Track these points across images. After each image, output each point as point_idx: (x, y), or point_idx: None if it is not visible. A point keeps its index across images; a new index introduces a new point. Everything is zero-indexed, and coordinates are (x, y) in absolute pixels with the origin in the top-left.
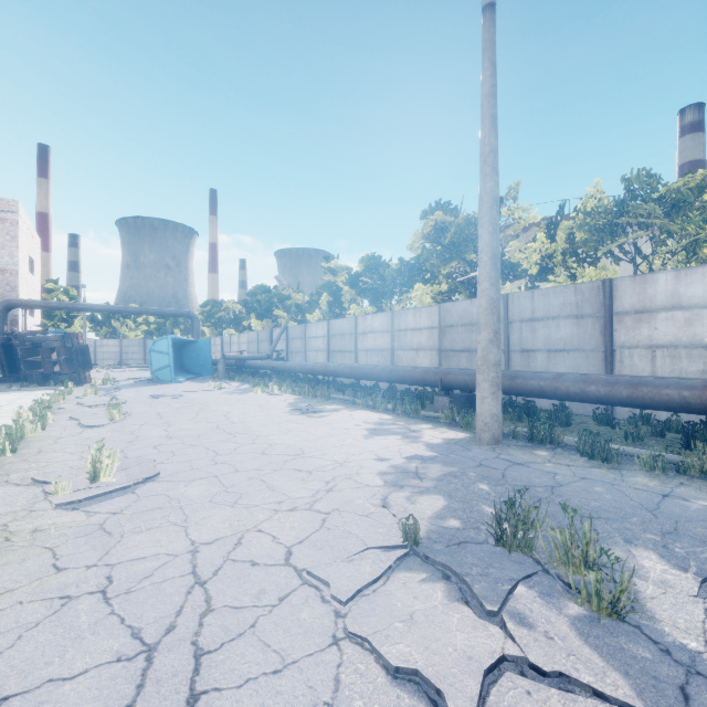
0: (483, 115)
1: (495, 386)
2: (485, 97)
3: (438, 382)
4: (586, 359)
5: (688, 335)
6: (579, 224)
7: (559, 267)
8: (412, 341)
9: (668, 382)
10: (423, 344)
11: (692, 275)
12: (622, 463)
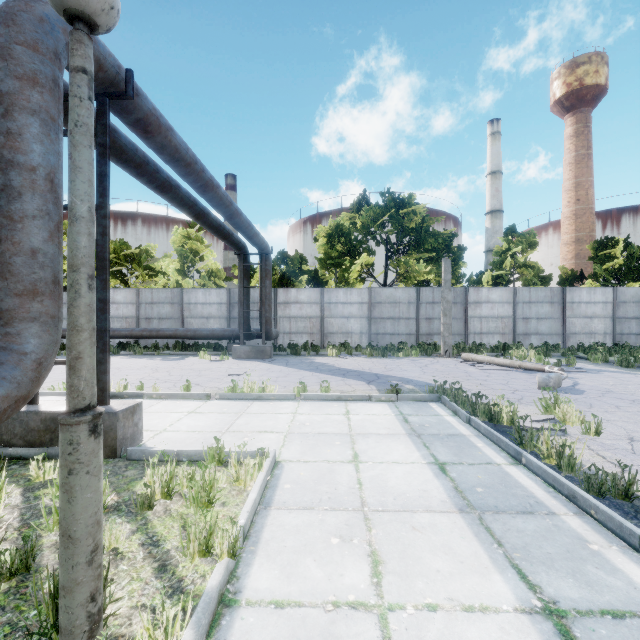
0: None
1: None
2: None
3: None
4: None
5: (117, 313)
6: None
7: None
8: None
9: None
10: None
11: (118, 292)
12: (61, 355)
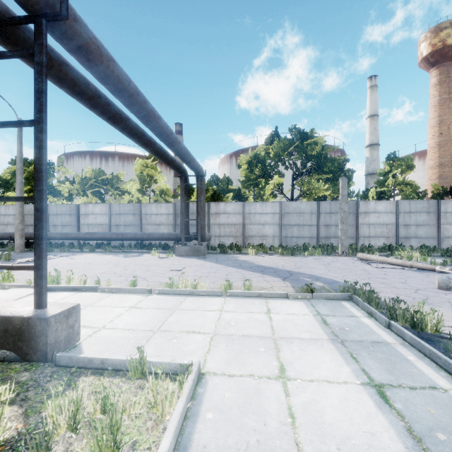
0: (17, 156)
1: (21, 236)
2: (18, 151)
3: (10, 237)
4: (73, 228)
5: (95, 221)
6: (79, 182)
7: (75, 195)
8: (4, 220)
9: (73, 233)
10: (11, 222)
11: (96, 206)
12: (54, 252)
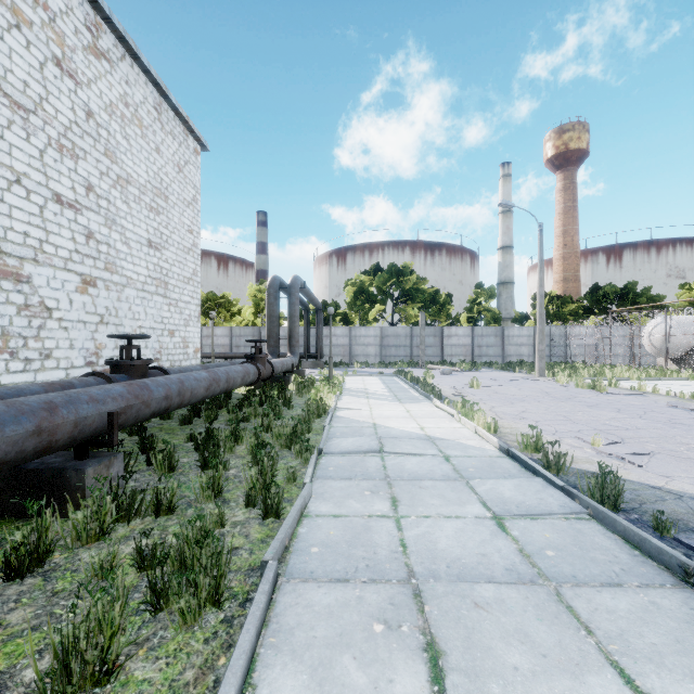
0: None
1: None
2: None
3: None
4: None
5: (217, 343)
6: None
7: None
8: None
9: (208, 353)
10: None
11: (218, 328)
12: None
